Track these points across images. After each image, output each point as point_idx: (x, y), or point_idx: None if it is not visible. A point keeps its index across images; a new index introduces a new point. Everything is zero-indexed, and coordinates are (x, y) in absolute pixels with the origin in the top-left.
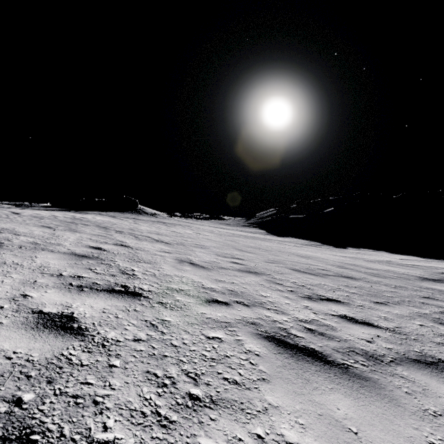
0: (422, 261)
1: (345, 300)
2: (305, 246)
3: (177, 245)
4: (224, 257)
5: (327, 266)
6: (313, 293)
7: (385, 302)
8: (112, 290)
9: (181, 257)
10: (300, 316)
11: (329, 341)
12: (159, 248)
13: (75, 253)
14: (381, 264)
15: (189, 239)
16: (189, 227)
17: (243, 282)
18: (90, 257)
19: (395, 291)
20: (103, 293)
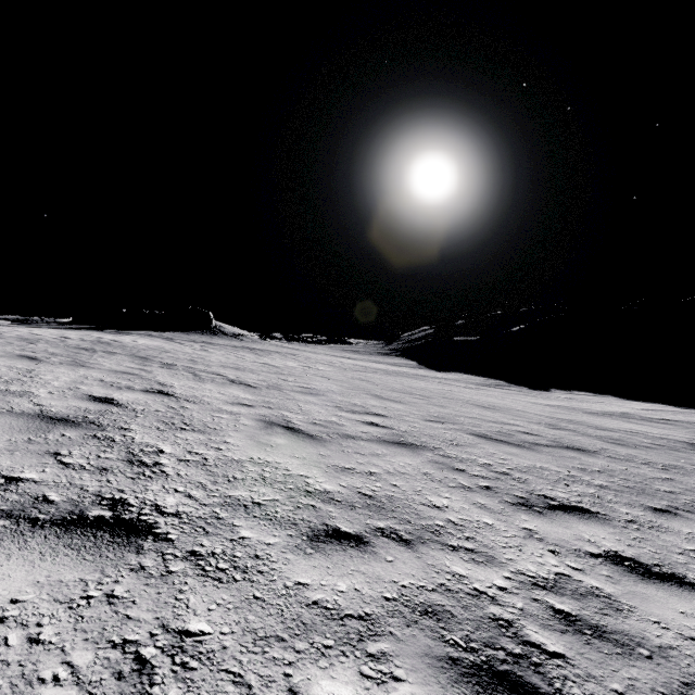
0: (678, 414)
1: (595, 506)
2: (483, 388)
3: (268, 389)
4: (351, 411)
5: (532, 426)
6: (529, 491)
7: (670, 507)
8: (77, 519)
9: (271, 414)
10: (527, 567)
11: (629, 664)
12: (231, 397)
13: (47, 413)
14: (615, 419)
15: (290, 378)
16: (294, 357)
17: (391, 469)
18: (76, 421)
19: (672, 478)
20: (44, 532)
